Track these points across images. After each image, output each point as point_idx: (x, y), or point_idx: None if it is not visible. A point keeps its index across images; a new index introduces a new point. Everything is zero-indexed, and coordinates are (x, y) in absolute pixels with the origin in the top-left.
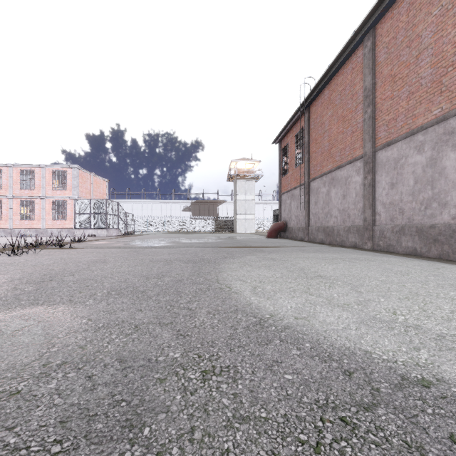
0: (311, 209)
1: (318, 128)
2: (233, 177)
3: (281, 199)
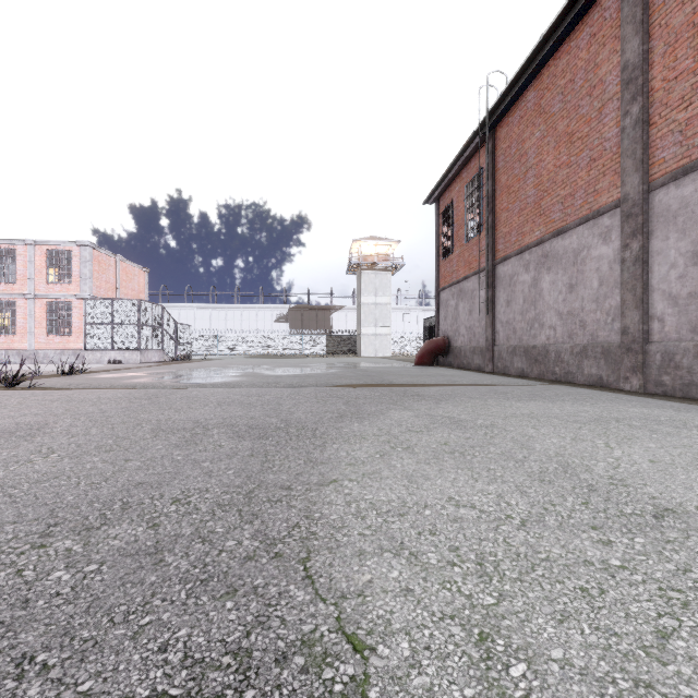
0: (497, 315)
1: (514, 165)
2: (356, 268)
3: (440, 299)
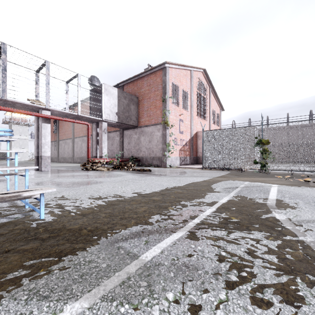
0: (59, 151)
1: (62, 123)
2: (9, 122)
3: None
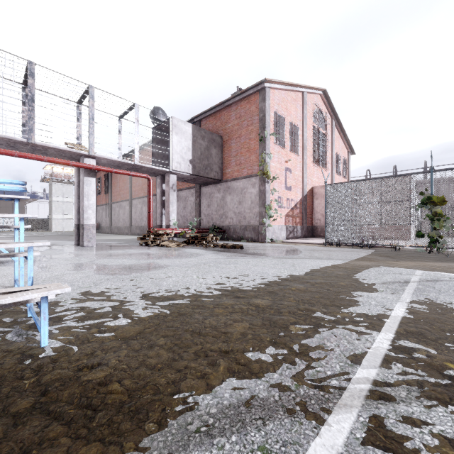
0: (112, 217)
1: (115, 179)
2: (49, 179)
3: (97, 209)
